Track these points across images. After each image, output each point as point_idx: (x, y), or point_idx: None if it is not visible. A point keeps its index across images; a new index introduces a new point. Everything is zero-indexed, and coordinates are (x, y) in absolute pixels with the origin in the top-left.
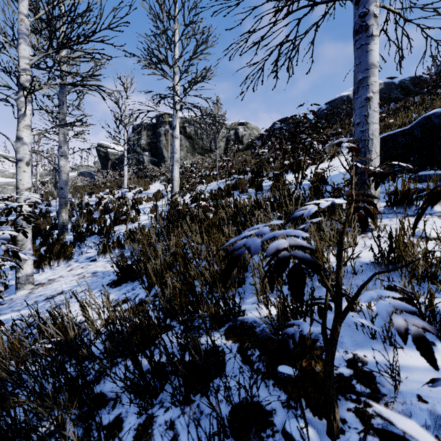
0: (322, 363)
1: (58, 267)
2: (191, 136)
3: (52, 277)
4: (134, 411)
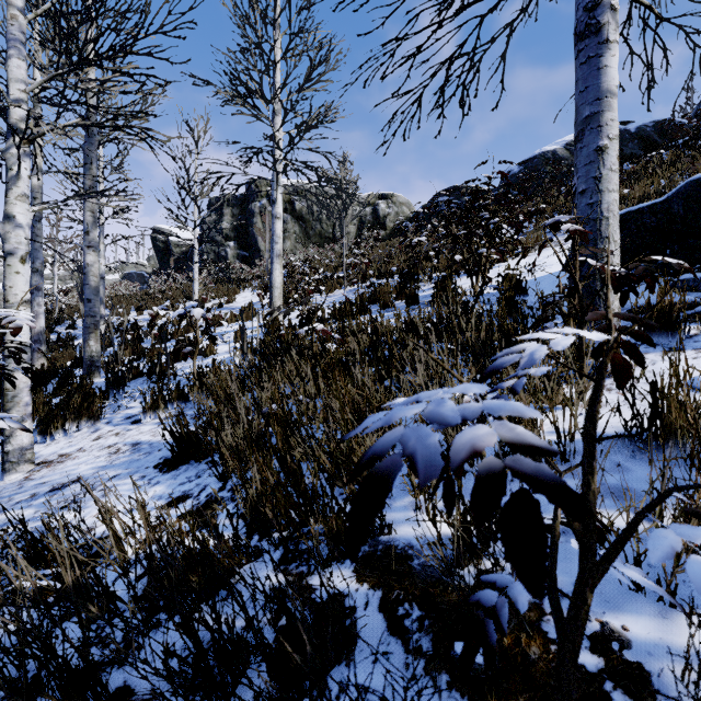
0: (542, 640)
1: (79, 432)
2: (303, 215)
3: (65, 450)
4: None
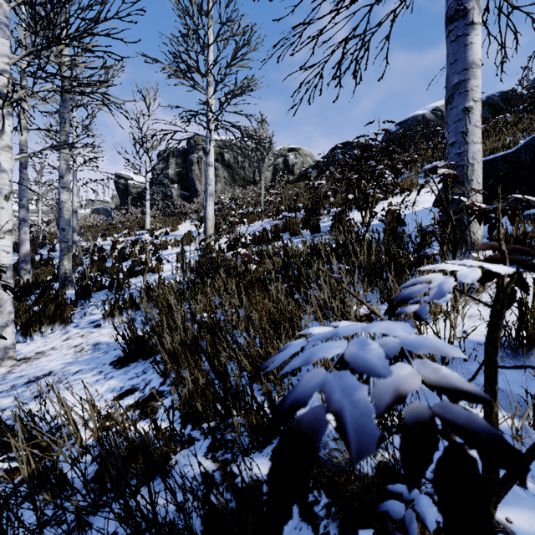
0: (435, 530)
1: (52, 333)
2: (231, 164)
3: (41, 349)
4: None
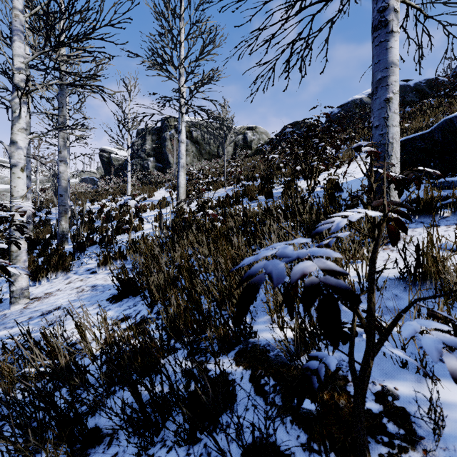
0: (347, 396)
1: (56, 279)
2: (198, 140)
3: (49, 290)
4: (132, 451)
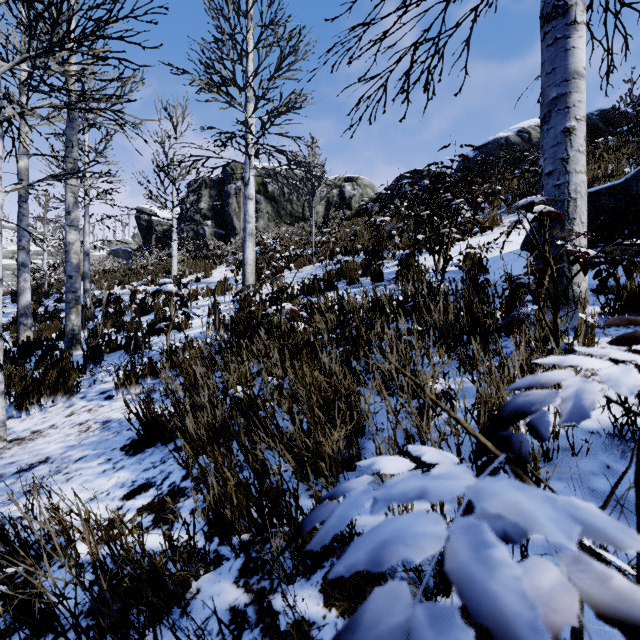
0: None
1: (54, 407)
2: (275, 197)
3: (38, 426)
4: None
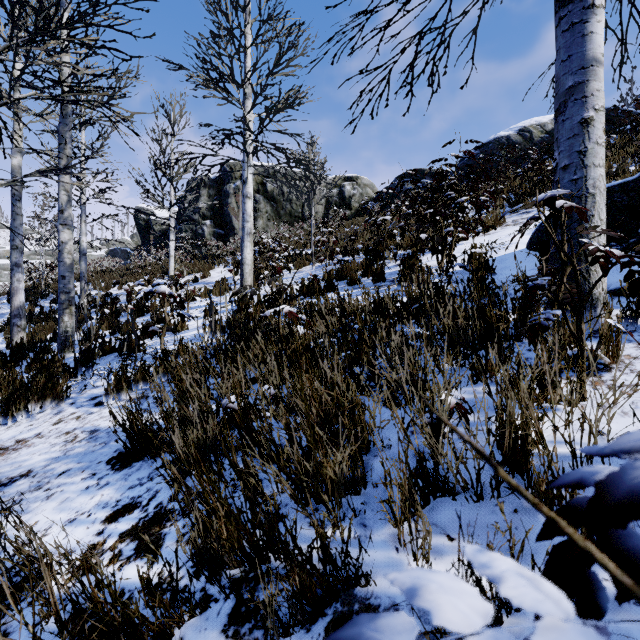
0: None
1: (42, 413)
2: (275, 196)
3: (23, 435)
4: None
